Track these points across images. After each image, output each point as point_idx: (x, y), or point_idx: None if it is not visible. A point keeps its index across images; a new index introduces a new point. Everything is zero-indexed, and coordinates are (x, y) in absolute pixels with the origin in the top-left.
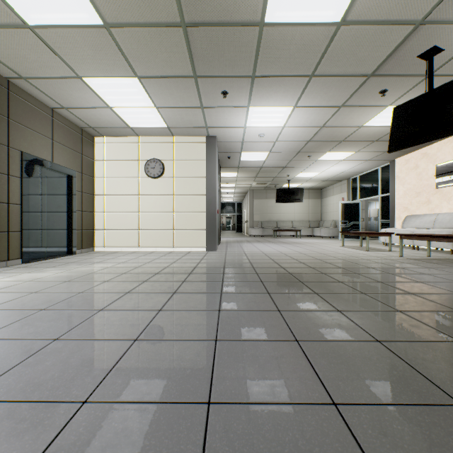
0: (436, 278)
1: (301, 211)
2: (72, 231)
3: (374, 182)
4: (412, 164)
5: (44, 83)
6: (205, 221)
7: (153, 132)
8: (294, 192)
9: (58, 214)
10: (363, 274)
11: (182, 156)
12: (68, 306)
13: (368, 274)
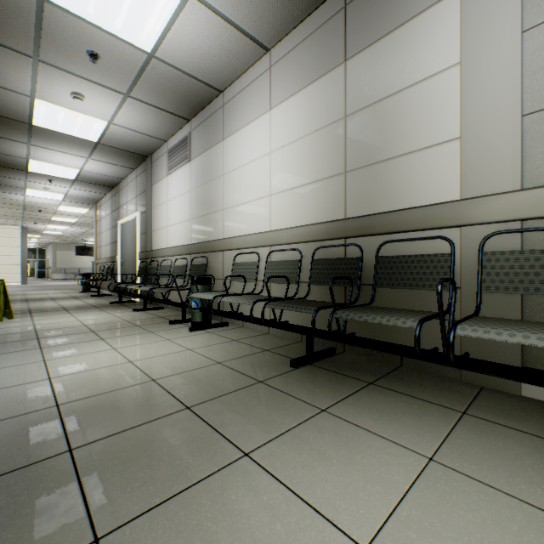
0: None
1: None
2: None
3: None
4: None
5: None
6: (21, 270)
7: None
8: (90, 249)
9: None
10: None
11: (4, 235)
12: None
13: None
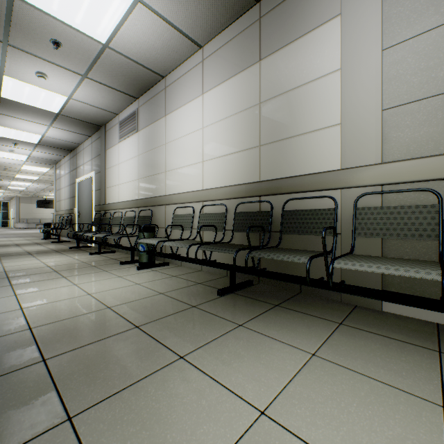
0: None
1: None
2: None
3: None
4: None
5: None
6: None
7: None
8: (50, 203)
9: None
10: None
11: None
12: None
13: None
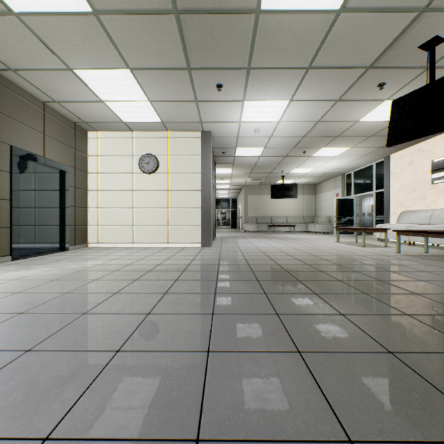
0: (439, 276)
1: (295, 207)
2: (65, 227)
3: (368, 178)
4: (407, 160)
5: (34, 75)
6: (200, 217)
7: (147, 127)
8: (288, 188)
9: (50, 210)
10: (362, 272)
11: (177, 151)
12: (49, 309)
13: (367, 272)
